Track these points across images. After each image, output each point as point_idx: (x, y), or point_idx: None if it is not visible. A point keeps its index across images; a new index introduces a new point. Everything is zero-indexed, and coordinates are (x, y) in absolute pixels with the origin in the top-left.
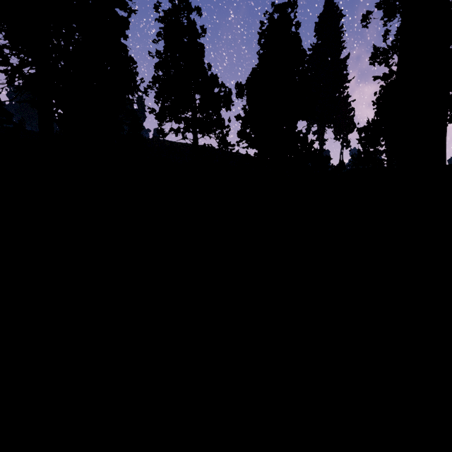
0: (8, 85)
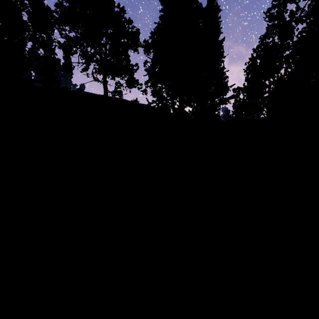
0: None
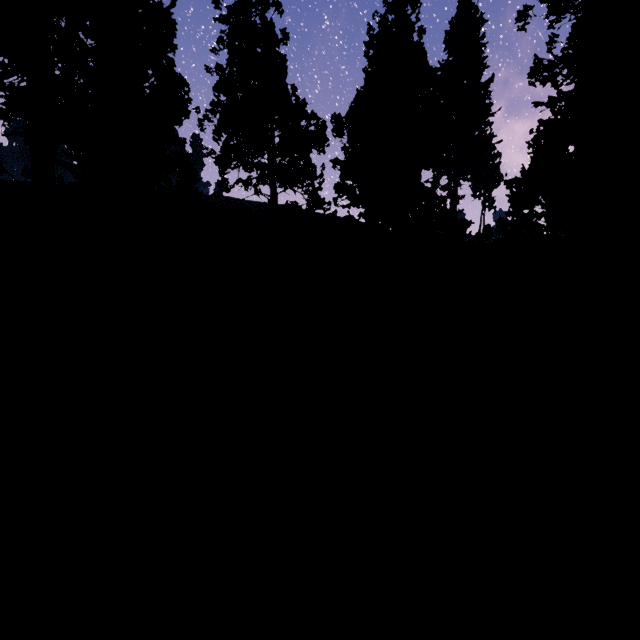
0: None
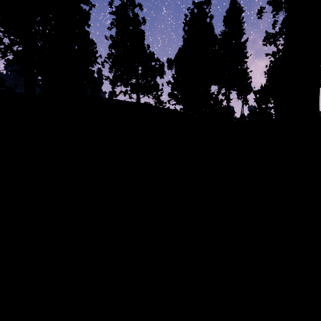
0: (2, 58)
